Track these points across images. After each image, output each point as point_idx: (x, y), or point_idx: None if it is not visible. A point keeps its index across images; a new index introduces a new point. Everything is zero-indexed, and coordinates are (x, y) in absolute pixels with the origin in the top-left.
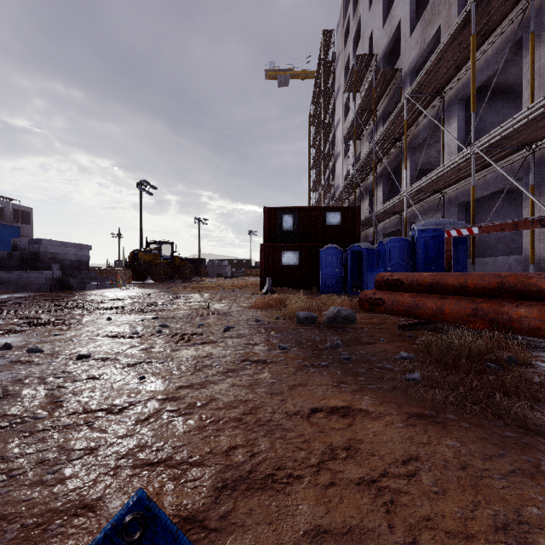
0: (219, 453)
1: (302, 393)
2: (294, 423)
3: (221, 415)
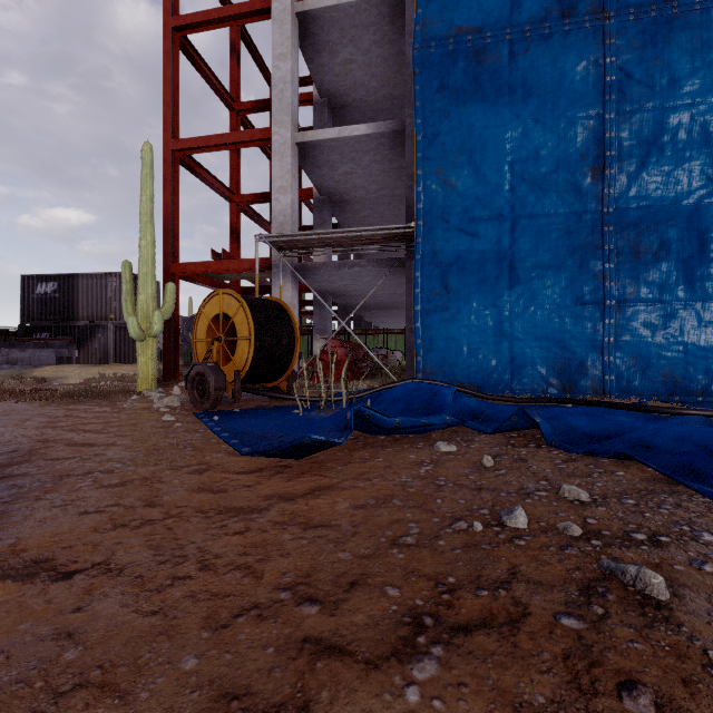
0: (256, 529)
1: (1, 629)
2: (136, 555)
3: (227, 579)
